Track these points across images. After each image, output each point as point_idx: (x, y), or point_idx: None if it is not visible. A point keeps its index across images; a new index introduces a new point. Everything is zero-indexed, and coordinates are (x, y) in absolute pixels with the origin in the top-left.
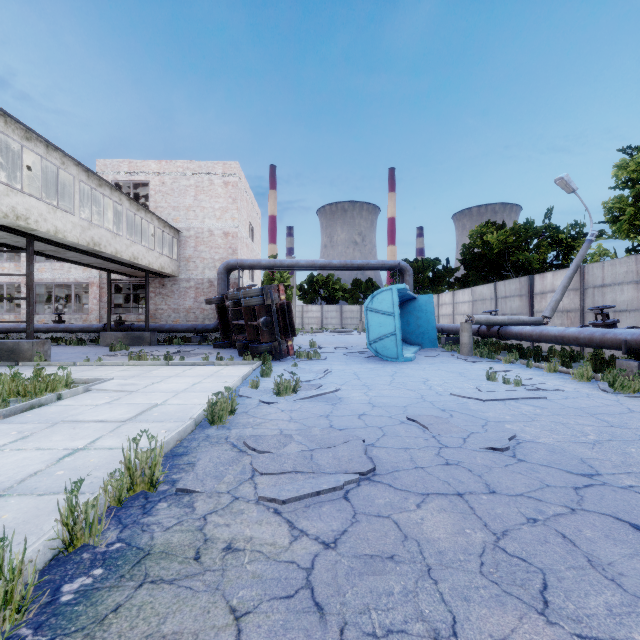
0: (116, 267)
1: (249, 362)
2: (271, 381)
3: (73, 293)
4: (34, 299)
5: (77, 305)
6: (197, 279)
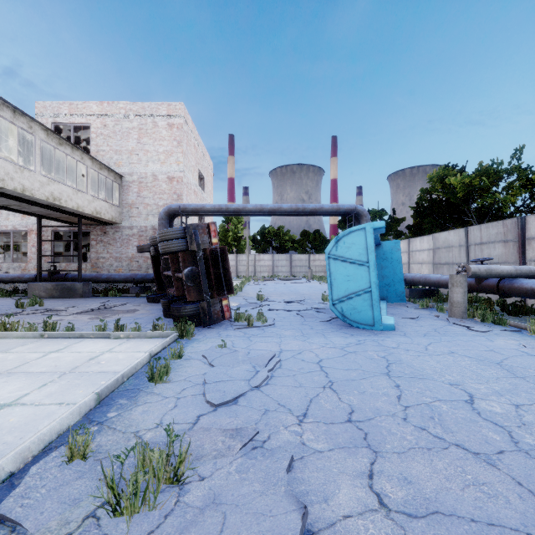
0: (43, 211)
1: (161, 333)
2: (160, 398)
3: (12, 241)
4: None
5: None
6: (140, 226)
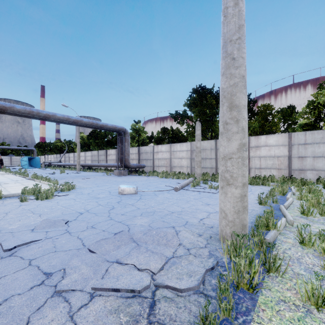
0: None
1: None
2: None
3: None
4: None
5: None
6: None
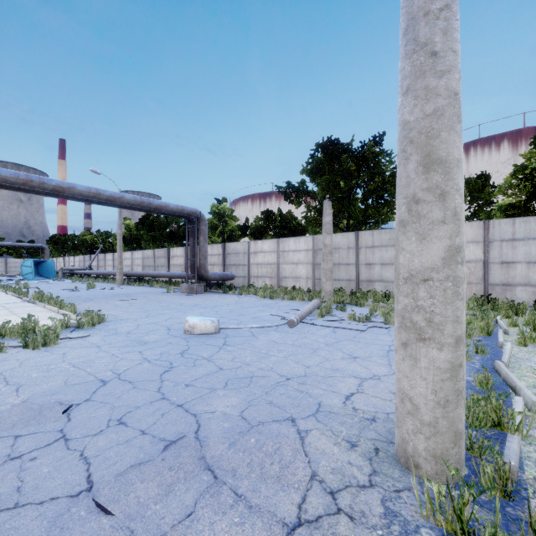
0: None
1: None
2: None
3: None
4: None
5: None
6: None
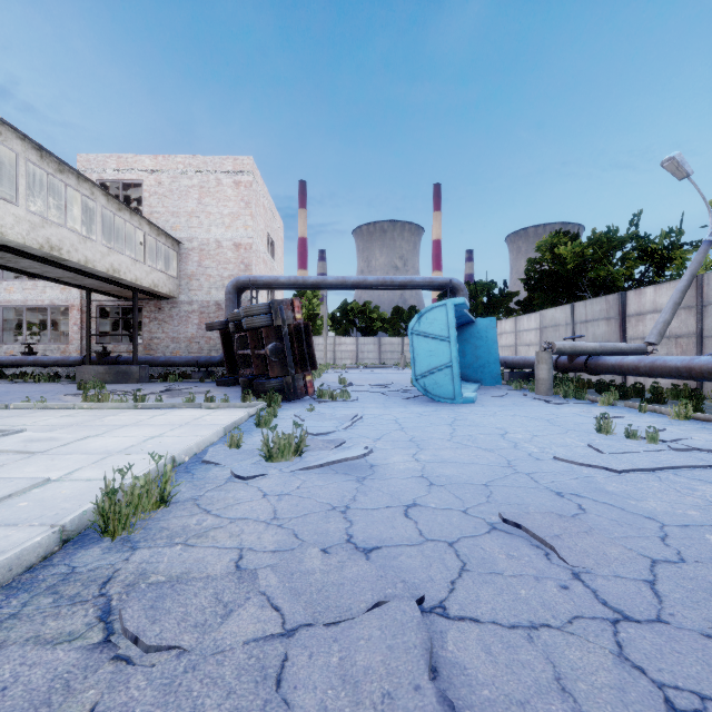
0: (95, 284)
1: (250, 404)
2: (269, 433)
3: (49, 318)
4: (1, 326)
5: (65, 335)
6: (201, 301)
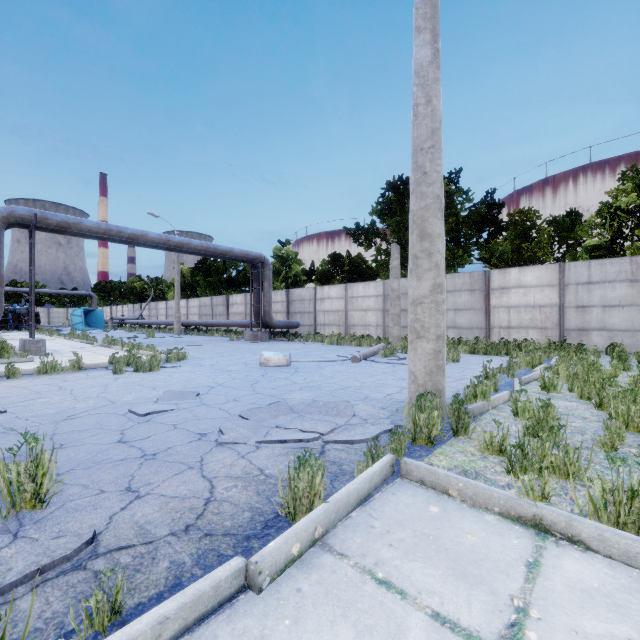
0: None
1: (25, 331)
2: None
3: None
4: None
5: None
6: None
